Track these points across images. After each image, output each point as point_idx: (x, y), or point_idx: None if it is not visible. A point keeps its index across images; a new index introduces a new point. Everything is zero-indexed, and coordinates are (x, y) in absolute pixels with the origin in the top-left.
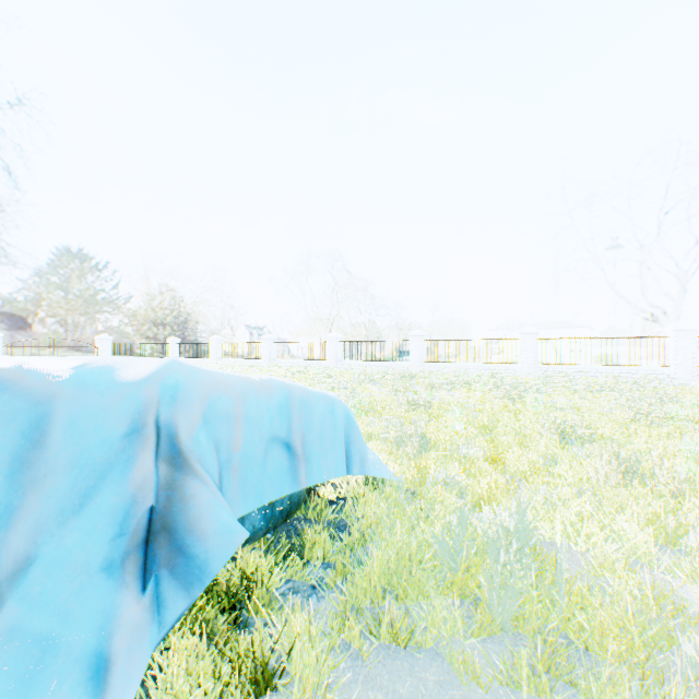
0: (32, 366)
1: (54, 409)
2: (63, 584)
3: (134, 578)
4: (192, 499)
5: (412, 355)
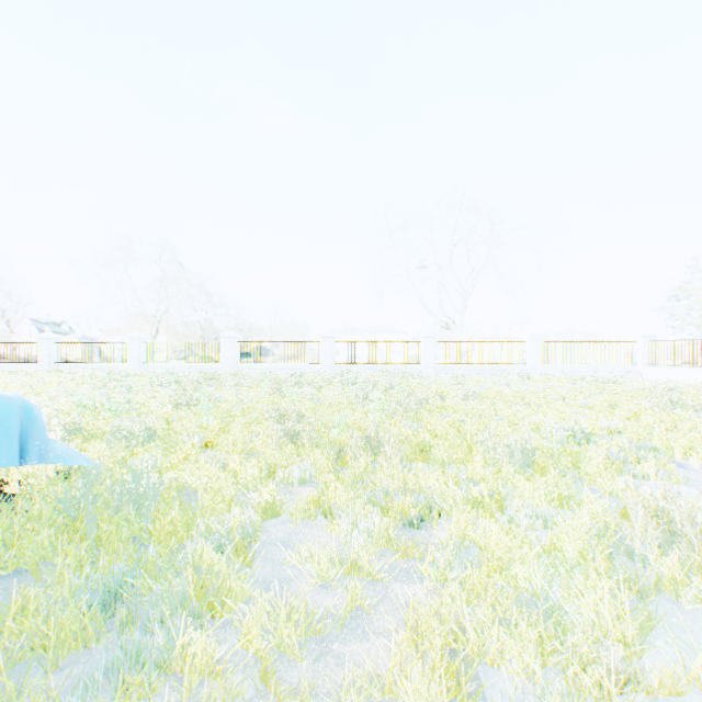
0: None
1: None
2: None
3: None
4: None
5: (225, 357)
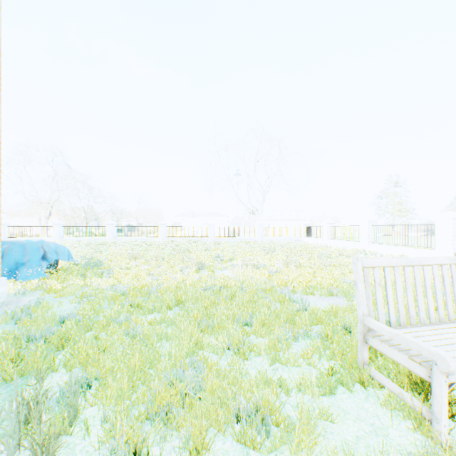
0: (18, 240)
1: (27, 245)
2: (35, 261)
3: (43, 261)
4: (48, 254)
5: (108, 234)
